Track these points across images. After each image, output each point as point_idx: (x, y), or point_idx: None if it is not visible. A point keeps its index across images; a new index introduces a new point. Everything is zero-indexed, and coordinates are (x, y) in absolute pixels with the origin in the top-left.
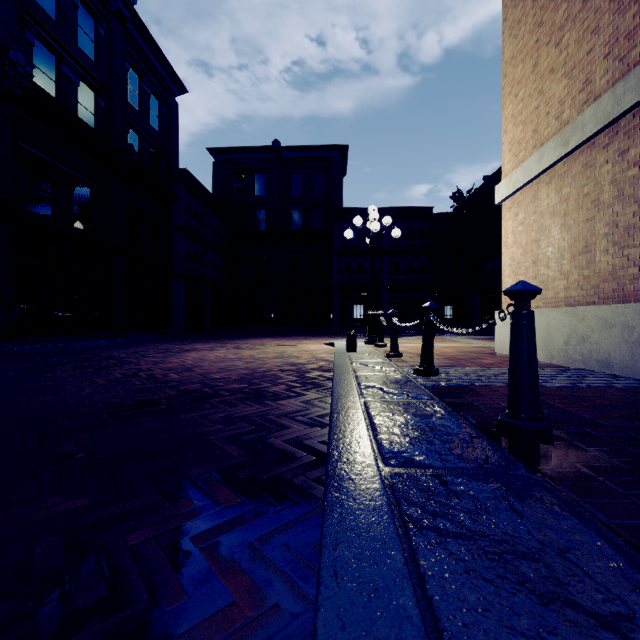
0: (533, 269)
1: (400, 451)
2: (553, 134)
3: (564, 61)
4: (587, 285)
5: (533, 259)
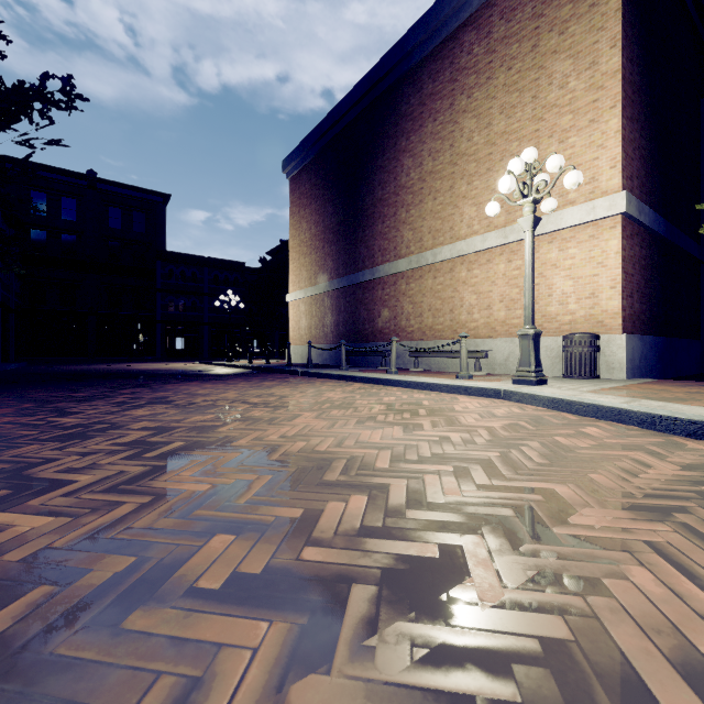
0: (299, 331)
1: (273, 367)
2: (304, 287)
3: (306, 266)
4: (311, 338)
5: (299, 327)
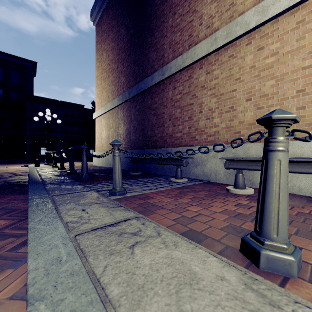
0: (101, 140)
1: (45, 176)
2: (104, 105)
3: (106, 88)
4: (109, 146)
5: (101, 138)
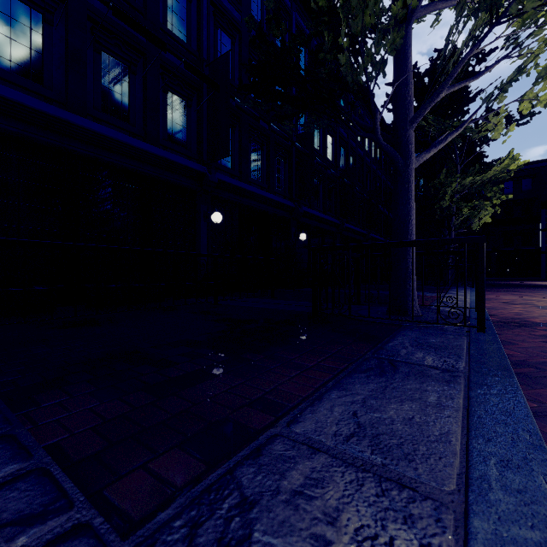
0: None
1: None
2: None
3: None
4: None
5: None
